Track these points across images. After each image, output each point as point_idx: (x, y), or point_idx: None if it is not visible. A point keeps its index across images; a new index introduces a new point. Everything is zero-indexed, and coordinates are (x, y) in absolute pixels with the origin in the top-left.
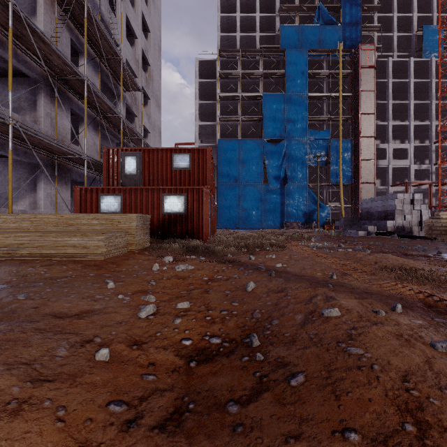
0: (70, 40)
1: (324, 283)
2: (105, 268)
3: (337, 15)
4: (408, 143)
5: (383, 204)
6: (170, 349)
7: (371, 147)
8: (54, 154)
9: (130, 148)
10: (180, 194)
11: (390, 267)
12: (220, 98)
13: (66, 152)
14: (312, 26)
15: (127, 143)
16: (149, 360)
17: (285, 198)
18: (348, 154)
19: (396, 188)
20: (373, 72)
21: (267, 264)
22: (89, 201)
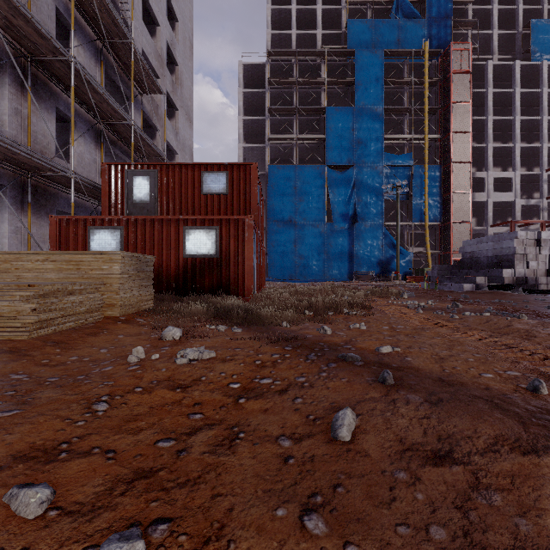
0: (56, 10)
1: None
2: (30, 357)
3: (421, 7)
4: (513, 171)
5: (496, 246)
6: None
7: (466, 176)
8: (25, 169)
9: (141, 164)
10: (210, 228)
11: None
12: (270, 113)
13: (42, 166)
14: (389, 21)
15: None
16: None
17: (354, 242)
18: (435, 184)
19: (497, 228)
20: (468, 79)
21: (359, 345)
22: (72, 238)
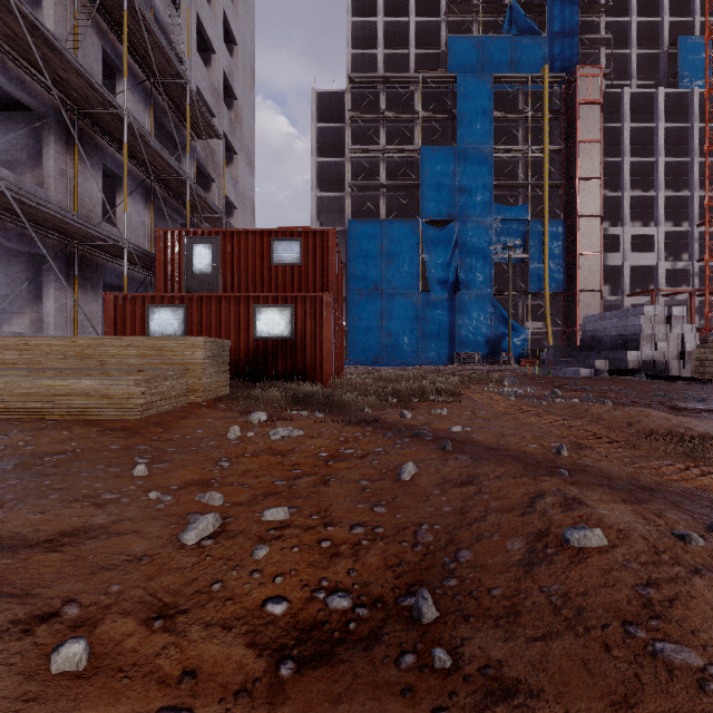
0: (102, 51)
1: (549, 465)
2: (141, 434)
3: (540, 19)
4: (656, 226)
5: (620, 323)
6: (236, 628)
7: (596, 233)
8: (73, 238)
9: (202, 230)
10: (284, 306)
11: (658, 432)
12: (351, 154)
13: (92, 236)
14: (500, 38)
15: (199, 224)
16: (184, 661)
17: (456, 316)
18: (558, 243)
19: (635, 299)
20: (598, 112)
21: (434, 426)
22: (129, 317)
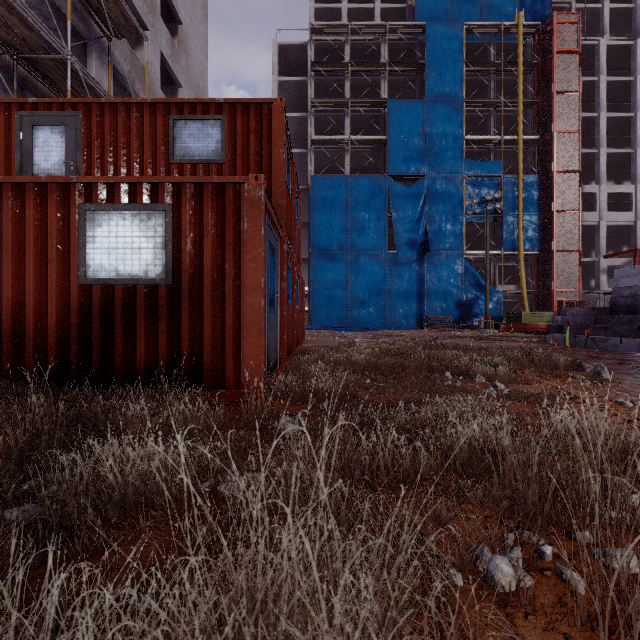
0: None
1: None
2: None
3: None
4: (633, 184)
5: None
6: None
7: (574, 190)
8: None
9: (48, 101)
10: (149, 207)
11: None
12: (314, 108)
13: None
14: None
15: None
16: None
17: (425, 277)
18: (532, 201)
19: (612, 260)
20: (577, 61)
21: None
22: None
